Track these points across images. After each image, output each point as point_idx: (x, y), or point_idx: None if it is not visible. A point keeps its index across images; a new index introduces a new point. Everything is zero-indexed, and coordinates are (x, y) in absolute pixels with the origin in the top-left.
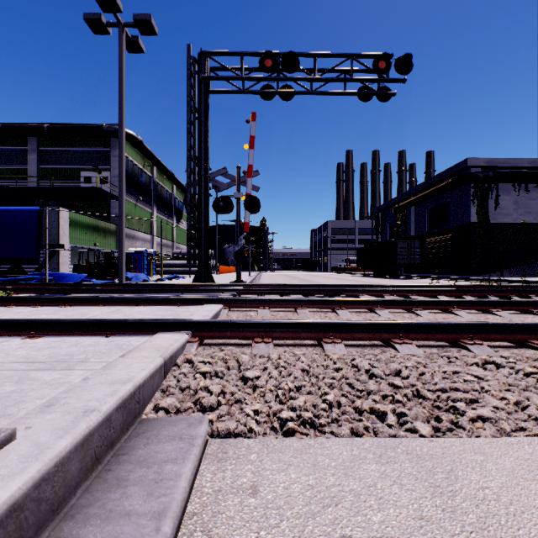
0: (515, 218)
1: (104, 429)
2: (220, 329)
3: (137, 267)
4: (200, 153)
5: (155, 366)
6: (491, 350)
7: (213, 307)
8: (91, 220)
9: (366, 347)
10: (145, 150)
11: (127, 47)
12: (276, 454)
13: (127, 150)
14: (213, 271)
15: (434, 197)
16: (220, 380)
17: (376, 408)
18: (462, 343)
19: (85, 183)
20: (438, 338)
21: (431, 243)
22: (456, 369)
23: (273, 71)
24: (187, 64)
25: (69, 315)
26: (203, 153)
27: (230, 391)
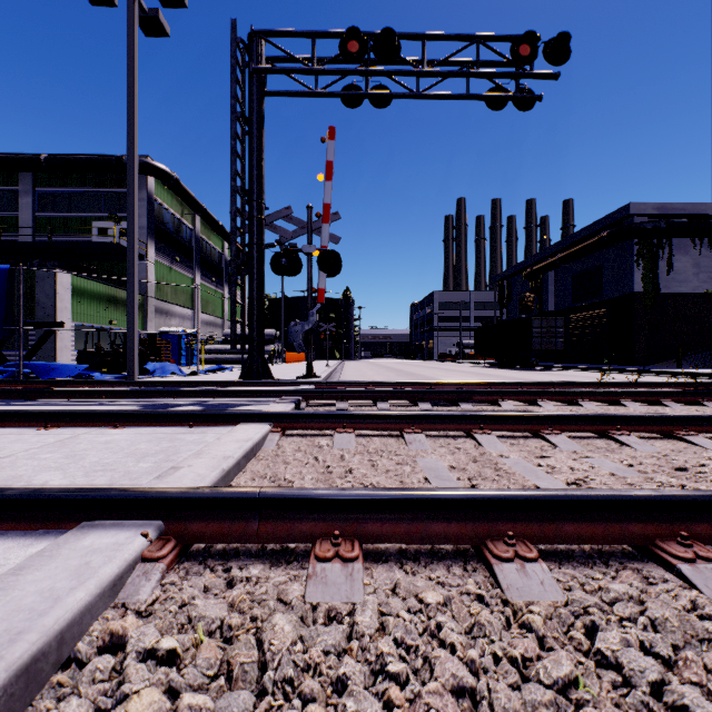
0: (695, 286)
1: None
2: (234, 512)
3: (171, 354)
4: (251, 184)
5: None
6: None
7: (252, 431)
8: (104, 288)
9: (598, 565)
10: (184, 193)
11: (143, 27)
12: None
13: (158, 191)
14: (278, 360)
15: (581, 258)
16: None
17: None
18: None
19: (99, 237)
20: None
21: (577, 321)
22: None
23: (361, 58)
24: (231, 49)
25: None
26: (256, 184)
27: None
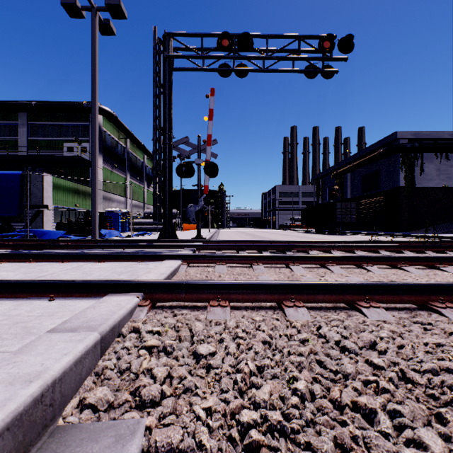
0: (437, 182)
1: None
2: (174, 290)
3: (112, 225)
4: (165, 123)
5: (86, 346)
6: None
7: (172, 263)
8: (72, 184)
9: (330, 310)
10: (120, 125)
11: (100, 30)
12: None
13: (104, 124)
14: (178, 229)
15: (367, 165)
16: (168, 359)
17: (361, 405)
18: (433, 306)
19: (67, 153)
20: (405, 300)
21: (365, 204)
22: (438, 341)
23: (230, 49)
24: (153, 44)
25: (27, 272)
26: (167, 123)
27: (178, 376)
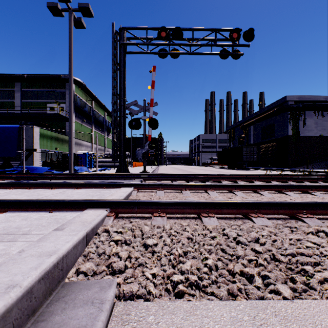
0: (315, 132)
1: (24, 301)
2: (130, 206)
3: (82, 163)
4: (120, 91)
5: (79, 238)
6: (320, 222)
7: (127, 189)
8: (53, 134)
9: (232, 219)
10: (87, 91)
11: (74, 24)
12: (170, 316)
13: (76, 90)
14: (129, 165)
15: (265, 120)
16: (128, 247)
17: (245, 272)
18: (299, 216)
19: (50, 111)
20: (281, 213)
21: (263, 148)
22: (298, 237)
23: (166, 39)
24: (112, 35)
25: (30, 195)
26: (122, 91)
27: (135, 256)
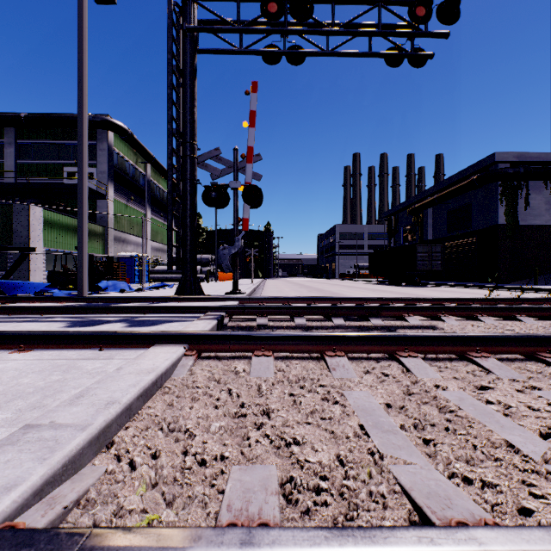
0: (547, 219)
1: None
2: None
3: (127, 274)
4: (184, 127)
5: None
6: None
7: (161, 356)
8: (71, 221)
9: None
10: (137, 145)
11: None
12: None
13: (116, 143)
14: (213, 278)
15: (454, 198)
16: None
17: None
18: None
19: (68, 180)
20: None
21: (451, 247)
22: None
23: (279, 18)
24: (168, 10)
25: None
26: (189, 127)
27: None
